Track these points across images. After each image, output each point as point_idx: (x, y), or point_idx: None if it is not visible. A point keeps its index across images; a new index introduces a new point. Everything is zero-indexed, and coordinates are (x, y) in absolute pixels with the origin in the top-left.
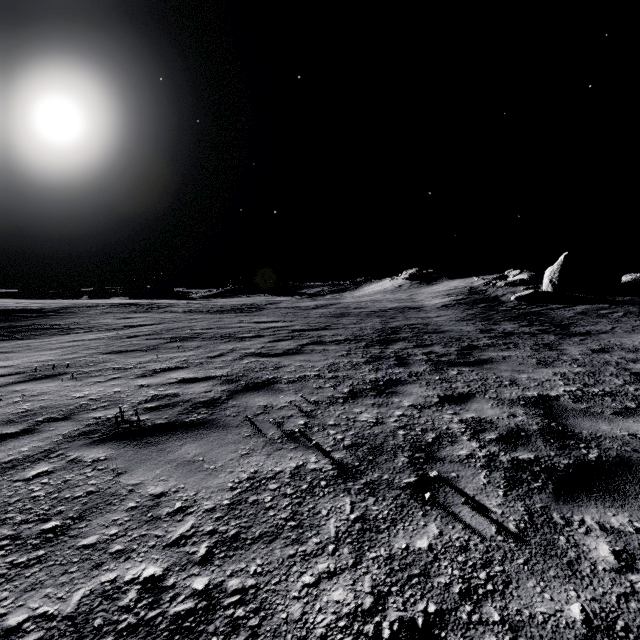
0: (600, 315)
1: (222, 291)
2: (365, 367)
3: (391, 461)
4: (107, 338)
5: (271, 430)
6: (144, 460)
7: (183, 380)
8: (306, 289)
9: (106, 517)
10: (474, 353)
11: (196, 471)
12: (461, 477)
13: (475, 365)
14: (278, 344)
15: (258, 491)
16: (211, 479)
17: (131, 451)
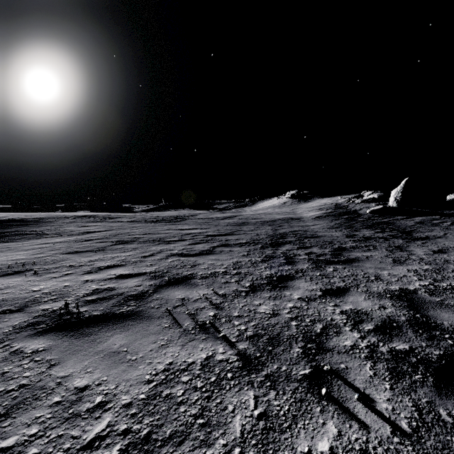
0: (434, 224)
1: (157, 206)
2: (262, 265)
3: (287, 352)
4: (69, 241)
5: (186, 321)
6: (76, 351)
7: (120, 276)
8: (217, 205)
9: (30, 414)
10: (344, 253)
11: (119, 362)
12: (350, 369)
13: (346, 263)
14: (195, 246)
15: (172, 384)
16: (131, 371)
17: (67, 342)
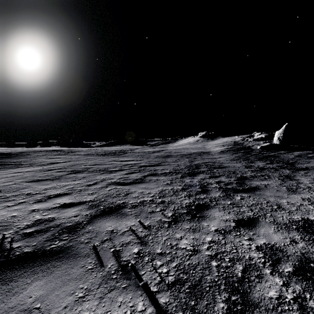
0: (309, 157)
1: (107, 143)
2: (182, 193)
3: (211, 309)
4: (36, 171)
5: (110, 261)
6: None
7: (63, 205)
8: (149, 142)
9: None
10: (246, 182)
11: None
12: None
13: (250, 192)
14: (131, 175)
15: None
16: None
17: None
